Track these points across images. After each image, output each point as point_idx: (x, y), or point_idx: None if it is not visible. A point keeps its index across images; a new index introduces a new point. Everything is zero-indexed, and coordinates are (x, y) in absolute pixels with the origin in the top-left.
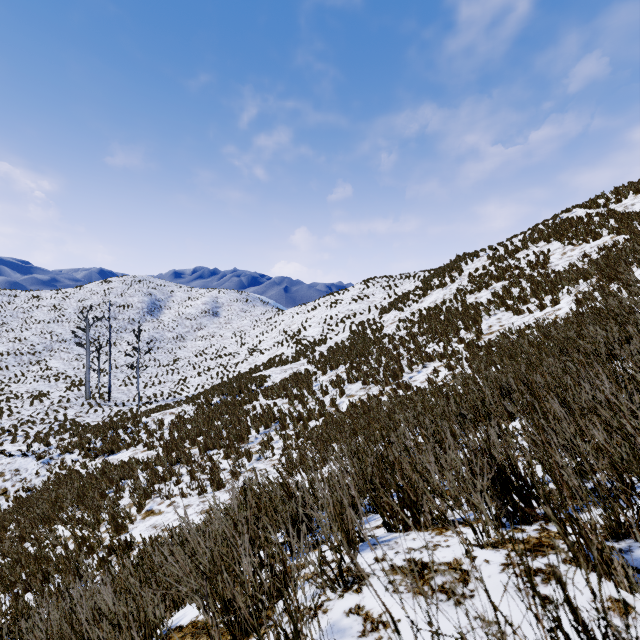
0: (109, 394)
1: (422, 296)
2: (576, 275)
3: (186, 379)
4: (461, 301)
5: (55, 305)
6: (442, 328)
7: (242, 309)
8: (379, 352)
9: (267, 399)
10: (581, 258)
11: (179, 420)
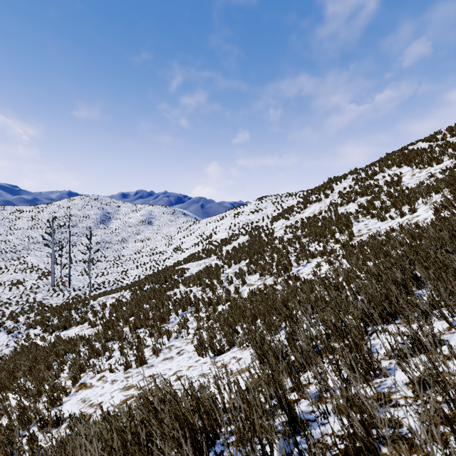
0: (69, 282)
1: (303, 208)
2: (428, 190)
3: (127, 271)
4: (334, 211)
5: (32, 216)
6: (320, 232)
7: (169, 219)
8: (272, 250)
9: (185, 287)
10: (428, 178)
11: (118, 303)
